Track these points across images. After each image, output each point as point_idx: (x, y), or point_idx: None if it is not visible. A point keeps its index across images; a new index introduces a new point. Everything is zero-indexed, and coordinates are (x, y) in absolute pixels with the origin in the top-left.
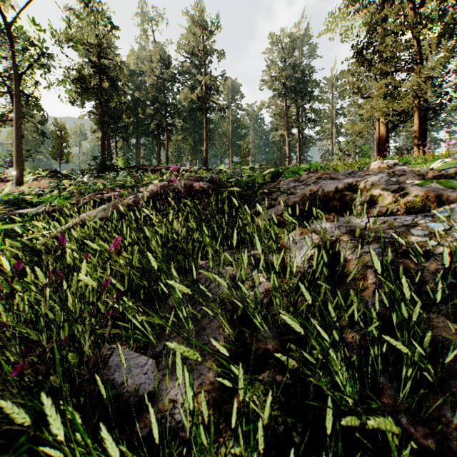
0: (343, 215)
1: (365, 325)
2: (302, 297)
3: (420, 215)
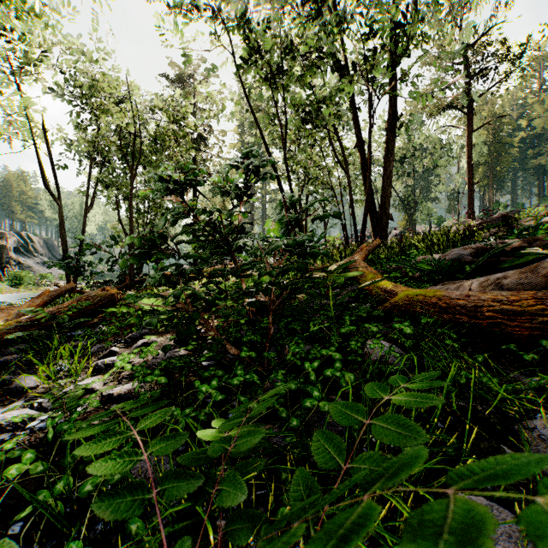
0: None
1: None
2: None
3: None
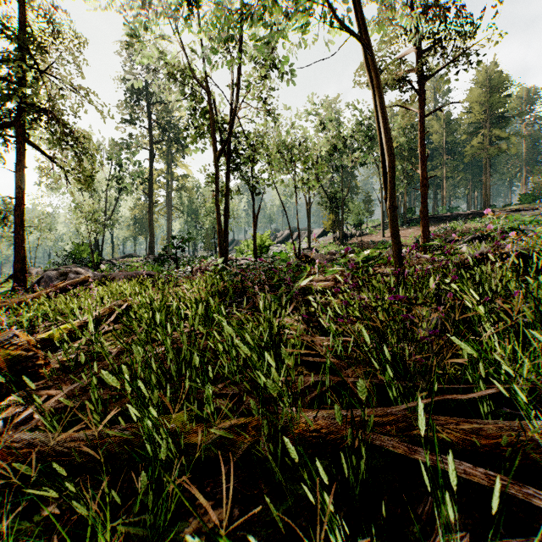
0: None
1: None
2: None
3: None
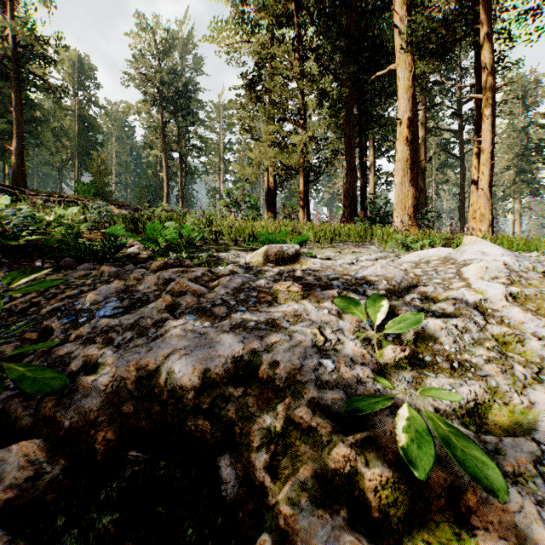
0: (220, 453)
1: None
2: None
3: None
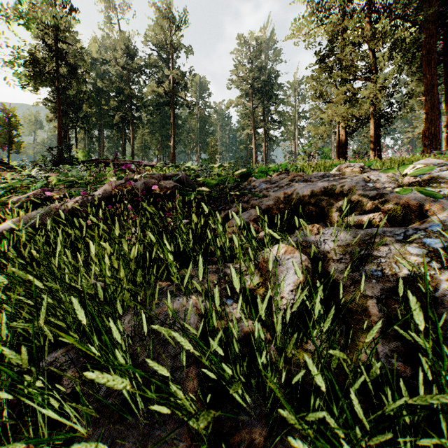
0: (319, 221)
1: (380, 388)
2: (289, 335)
3: (411, 228)
